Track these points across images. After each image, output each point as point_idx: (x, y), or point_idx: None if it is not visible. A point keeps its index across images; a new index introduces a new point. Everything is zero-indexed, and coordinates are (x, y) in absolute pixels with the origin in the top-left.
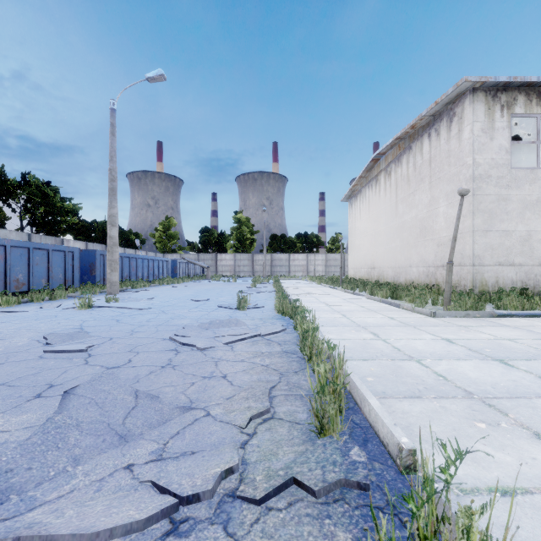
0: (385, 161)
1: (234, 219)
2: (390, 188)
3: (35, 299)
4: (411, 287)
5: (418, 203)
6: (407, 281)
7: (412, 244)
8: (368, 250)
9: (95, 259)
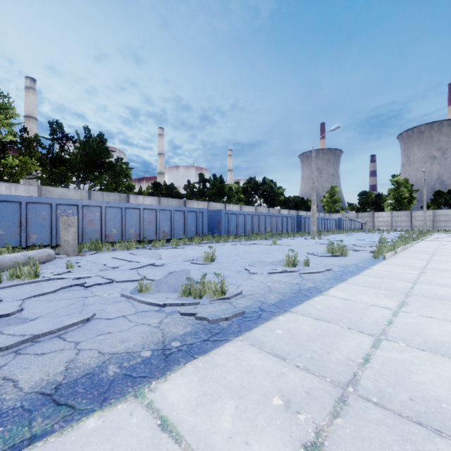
0: None
1: (391, 181)
2: None
3: (290, 236)
4: None
5: None
6: None
7: None
8: None
9: (301, 219)
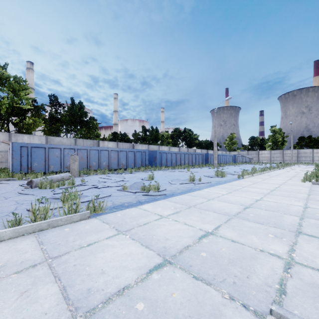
0: None
1: (270, 130)
2: None
3: (200, 167)
4: None
5: None
6: None
7: None
8: None
9: (208, 156)
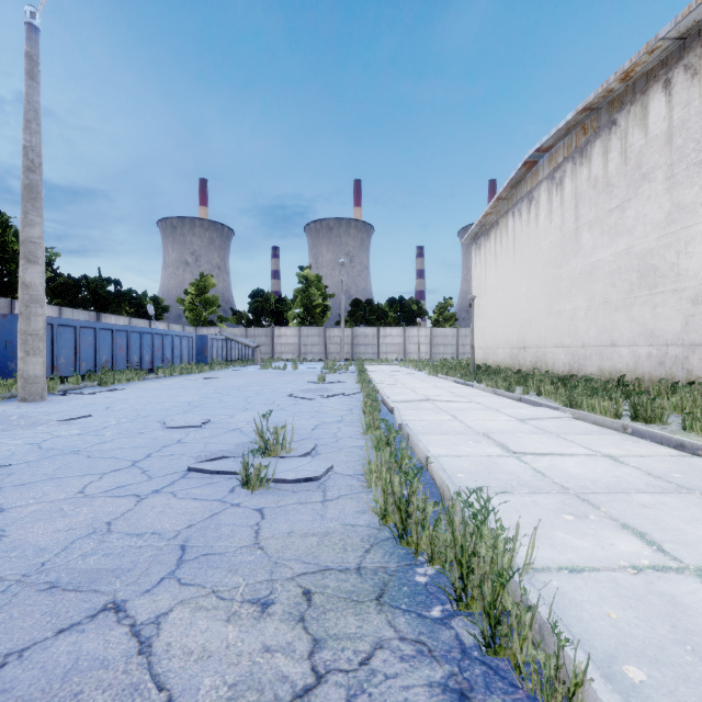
0: (551, 163)
1: (299, 277)
2: (563, 206)
3: None
4: (621, 385)
5: (633, 223)
6: (603, 373)
7: (617, 303)
8: (511, 319)
9: None
